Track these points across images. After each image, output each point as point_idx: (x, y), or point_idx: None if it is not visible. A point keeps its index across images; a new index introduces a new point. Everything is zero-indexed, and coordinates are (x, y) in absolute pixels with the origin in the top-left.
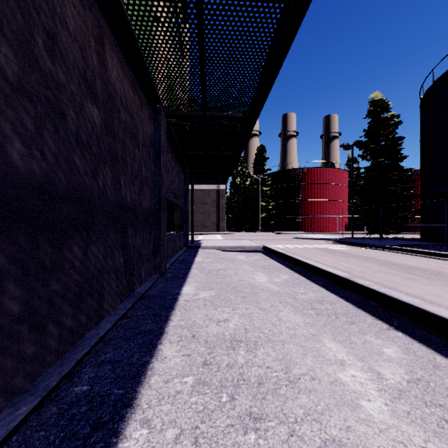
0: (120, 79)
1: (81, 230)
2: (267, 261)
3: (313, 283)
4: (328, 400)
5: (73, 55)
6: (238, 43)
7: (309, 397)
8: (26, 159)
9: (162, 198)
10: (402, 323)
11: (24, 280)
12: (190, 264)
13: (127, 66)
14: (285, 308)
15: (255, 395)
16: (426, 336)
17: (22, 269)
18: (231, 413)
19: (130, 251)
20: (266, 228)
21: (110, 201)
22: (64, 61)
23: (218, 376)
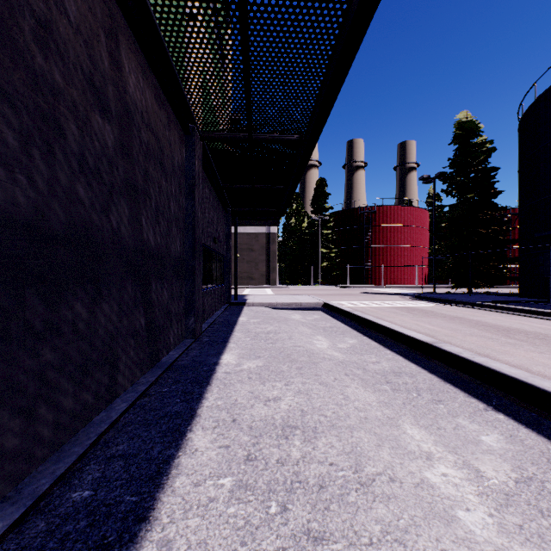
0: (141, 88)
1: (86, 282)
2: (329, 321)
3: (388, 349)
4: (414, 510)
5: (74, 51)
6: (292, 43)
7: (387, 506)
8: (6, 186)
9: (196, 242)
10: (502, 401)
11: (2, 349)
12: (232, 326)
13: (151, 72)
14: (352, 382)
15: (314, 504)
16: (535, 419)
17: (0, 334)
18: (282, 530)
19: (154, 309)
20: (327, 281)
21: (127, 244)
22: (61, 58)
23: (265, 476)
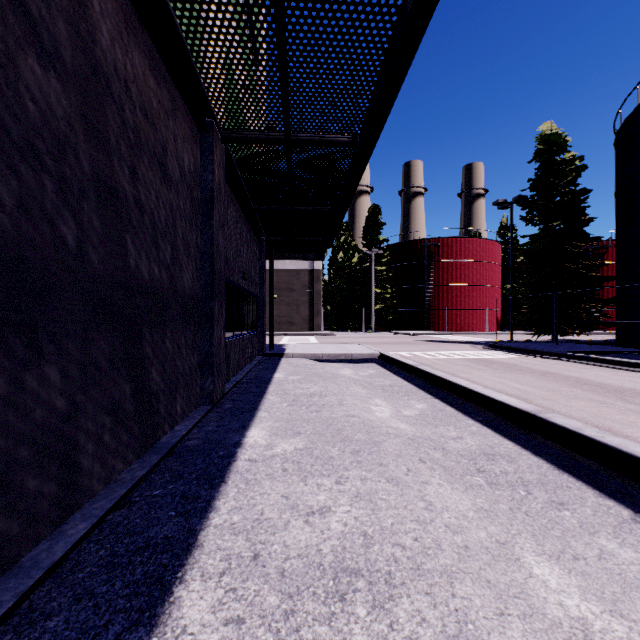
0: (124, 45)
1: (6, 332)
2: (388, 378)
3: (469, 417)
4: None
5: None
6: None
7: None
8: None
9: (215, 276)
10: None
11: None
12: (264, 385)
13: (142, 28)
14: (432, 474)
15: None
16: None
17: None
18: None
19: (149, 369)
20: (381, 326)
21: (96, 274)
22: None
23: None
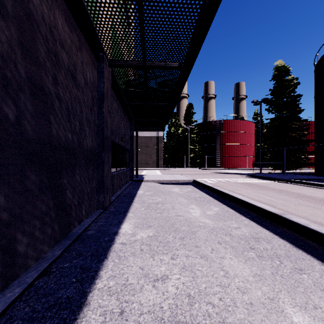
0: (49, 5)
1: None
2: (198, 193)
3: (243, 216)
4: None
5: None
6: None
7: None
8: None
9: (105, 139)
10: None
11: None
12: (132, 198)
13: None
14: (226, 251)
15: None
16: None
17: None
18: None
19: (65, 191)
20: (193, 165)
21: (29, 137)
22: None
23: None
